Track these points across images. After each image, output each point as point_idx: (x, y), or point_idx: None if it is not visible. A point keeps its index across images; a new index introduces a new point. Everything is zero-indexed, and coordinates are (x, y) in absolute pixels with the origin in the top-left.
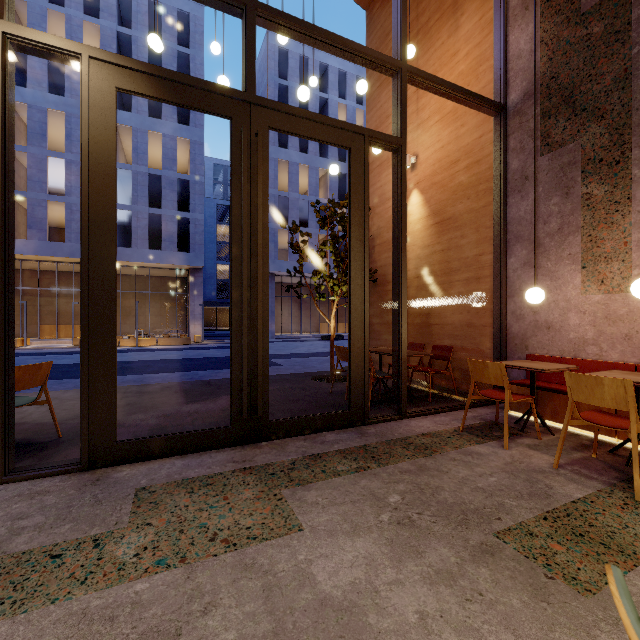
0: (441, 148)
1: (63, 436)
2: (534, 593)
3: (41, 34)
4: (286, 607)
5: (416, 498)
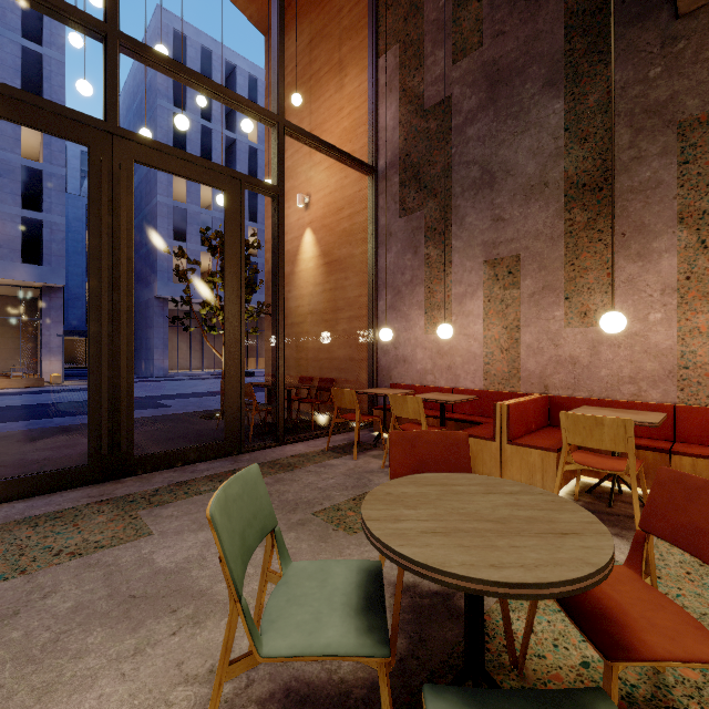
0: (330, 194)
1: None
2: (320, 539)
3: None
4: (123, 580)
5: None
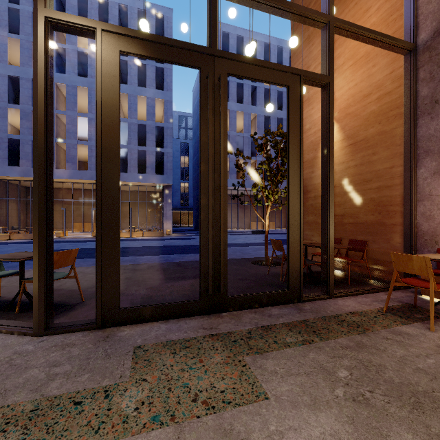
0: (354, 86)
1: (85, 300)
2: None
3: (70, 16)
4: None
5: (363, 375)
